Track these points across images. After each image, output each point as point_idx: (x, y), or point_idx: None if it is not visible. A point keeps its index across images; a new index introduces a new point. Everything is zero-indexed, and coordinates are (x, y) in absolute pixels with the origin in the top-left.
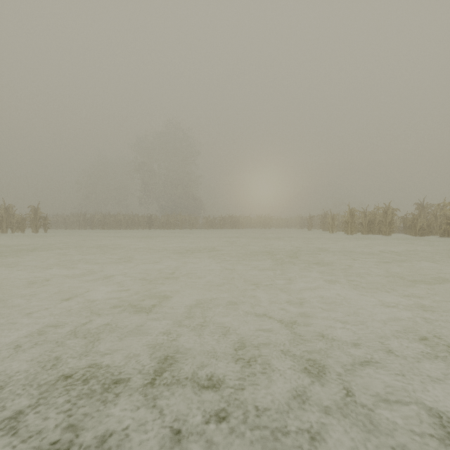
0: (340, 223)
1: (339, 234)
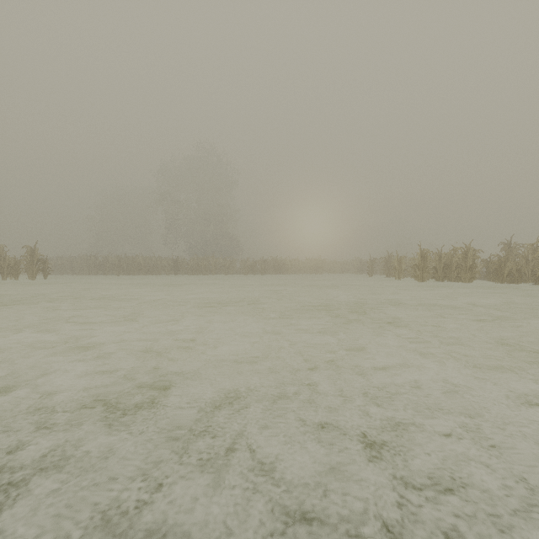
0: (408, 267)
1: (406, 281)
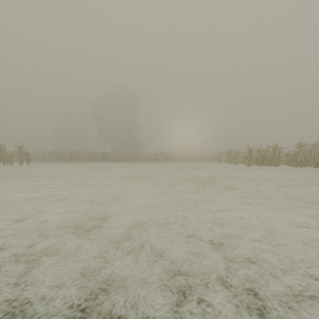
0: (241, 157)
1: (240, 166)
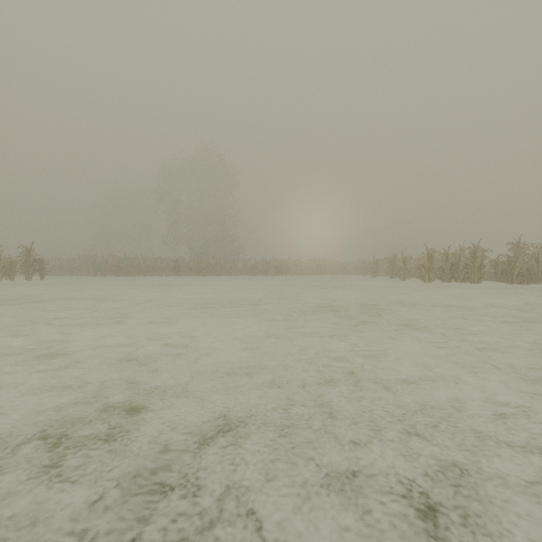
0: (413, 268)
1: (410, 282)
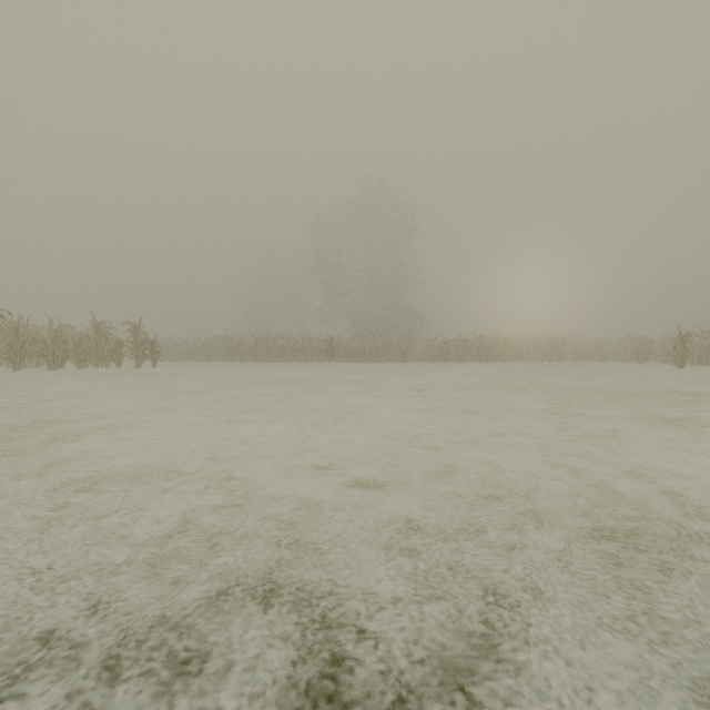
0: None
1: None
